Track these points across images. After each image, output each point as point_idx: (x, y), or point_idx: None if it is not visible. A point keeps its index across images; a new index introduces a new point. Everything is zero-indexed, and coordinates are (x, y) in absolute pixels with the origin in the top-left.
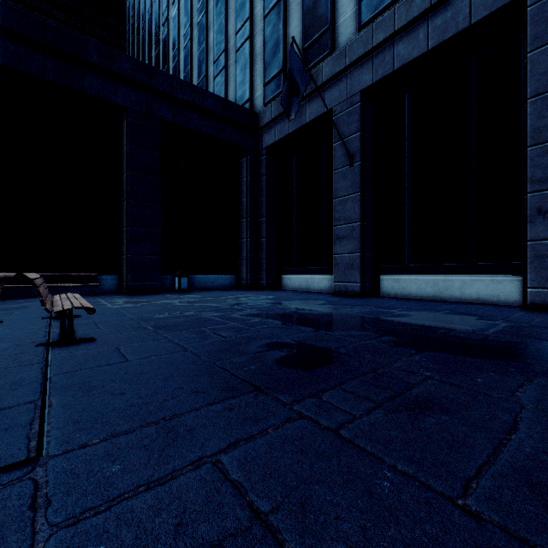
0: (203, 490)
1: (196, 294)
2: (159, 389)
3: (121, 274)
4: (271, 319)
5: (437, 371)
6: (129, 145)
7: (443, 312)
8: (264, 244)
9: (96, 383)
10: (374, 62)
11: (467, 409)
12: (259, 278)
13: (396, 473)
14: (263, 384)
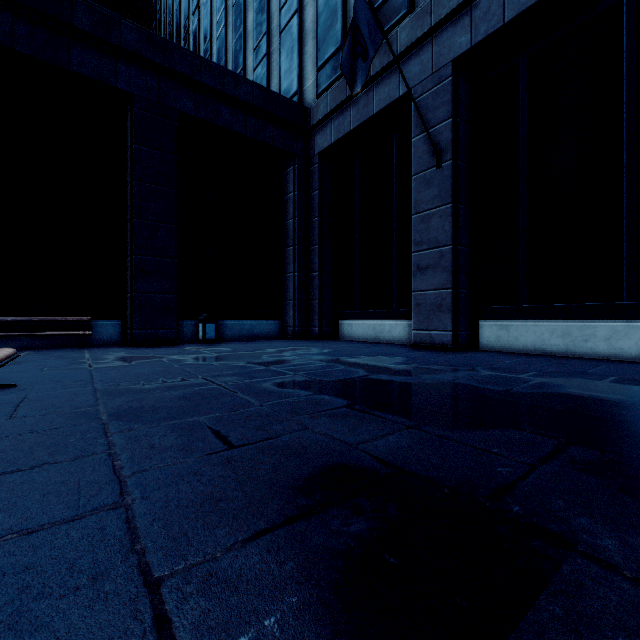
0: None
1: (224, 347)
2: None
3: (125, 319)
4: (328, 395)
5: None
6: (135, 144)
7: (610, 379)
8: (316, 280)
9: None
10: (473, 17)
11: None
12: (311, 325)
13: None
14: None
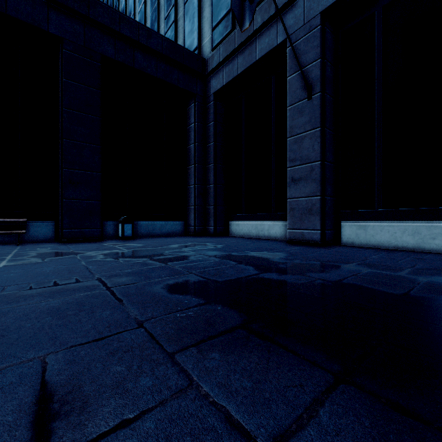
0: None
1: (137, 243)
2: None
3: (58, 220)
4: (221, 304)
5: None
6: (64, 79)
7: None
8: (212, 190)
9: None
10: None
11: None
12: (207, 225)
13: None
14: None
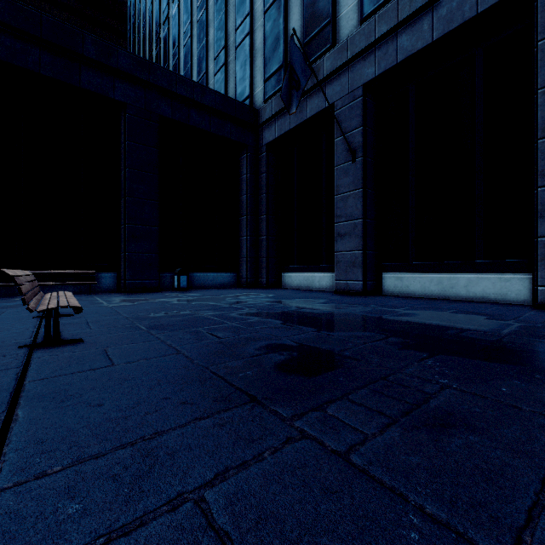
0: (178, 543)
1: (195, 293)
2: (143, 399)
3: (119, 272)
4: (271, 319)
5: (454, 378)
6: (128, 141)
7: (450, 311)
8: (264, 242)
9: (73, 391)
10: (377, 55)
11: (498, 427)
12: (260, 276)
13: (425, 518)
14: (260, 393)
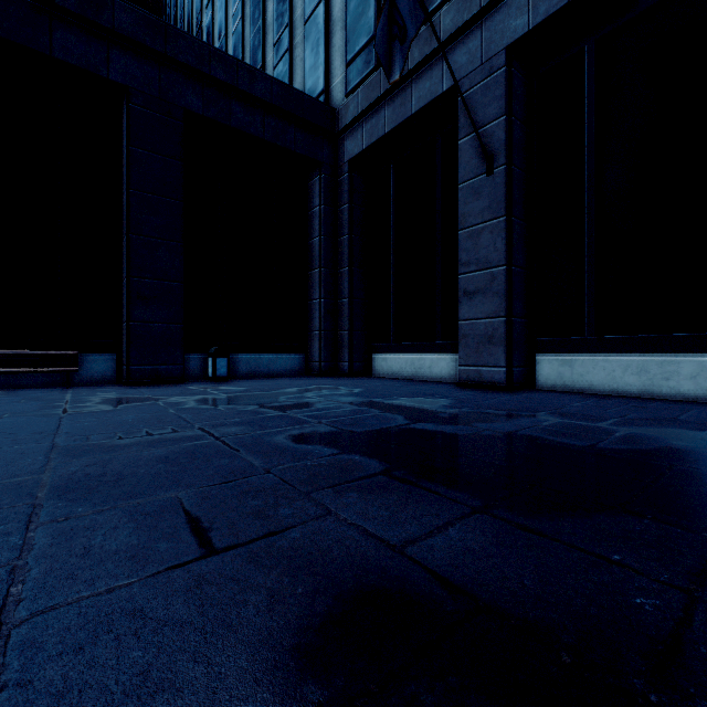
0: None
1: (237, 385)
2: None
3: (120, 352)
4: (359, 454)
5: None
6: (131, 146)
7: None
8: (345, 307)
9: None
10: None
11: None
12: (339, 359)
13: None
14: None
